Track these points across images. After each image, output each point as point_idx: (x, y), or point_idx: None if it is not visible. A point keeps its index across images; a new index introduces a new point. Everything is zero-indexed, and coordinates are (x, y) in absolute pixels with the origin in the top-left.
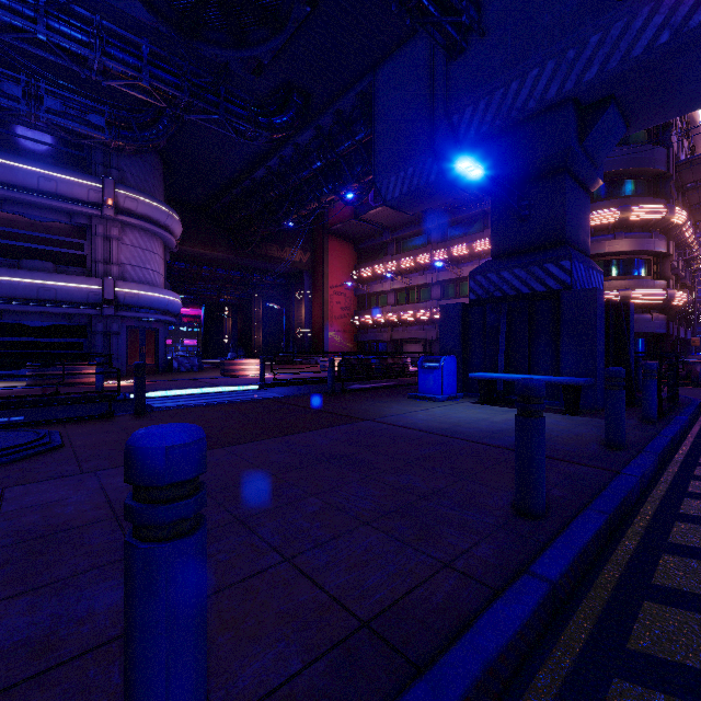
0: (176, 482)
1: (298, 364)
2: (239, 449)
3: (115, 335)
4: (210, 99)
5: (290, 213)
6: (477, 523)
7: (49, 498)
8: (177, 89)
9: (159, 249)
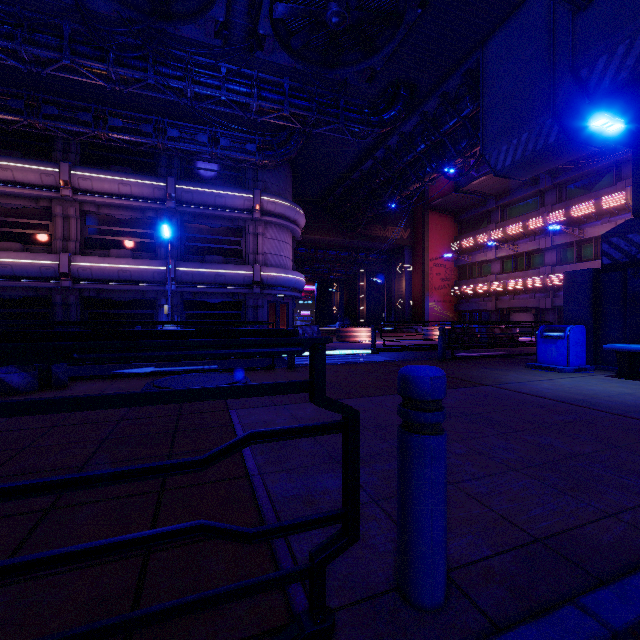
0: (435, 399)
1: (399, 332)
2: (377, 400)
3: (260, 308)
4: (332, 112)
5: (394, 195)
6: (639, 487)
7: (265, 419)
8: (308, 110)
9: (289, 239)
